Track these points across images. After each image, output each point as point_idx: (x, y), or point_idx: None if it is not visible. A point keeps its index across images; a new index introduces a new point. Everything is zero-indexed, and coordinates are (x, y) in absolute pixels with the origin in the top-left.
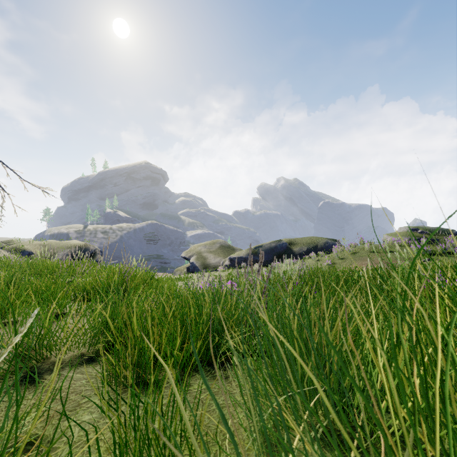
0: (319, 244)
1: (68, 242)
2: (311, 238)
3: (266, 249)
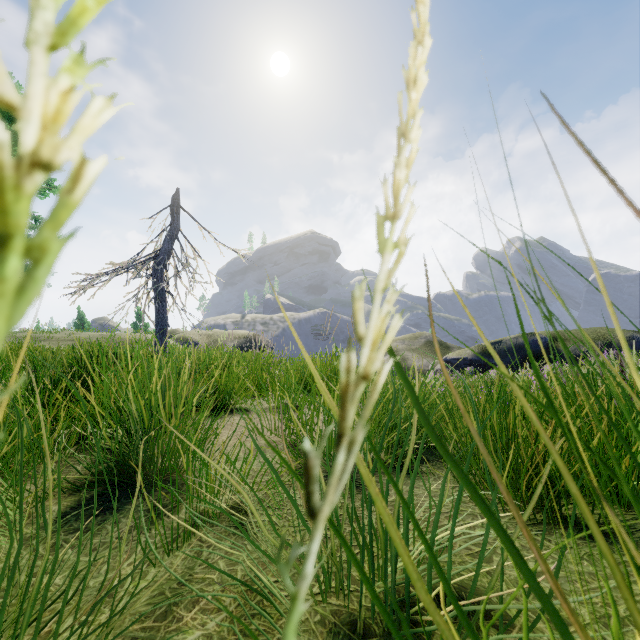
0: (615, 340)
1: (234, 332)
2: (597, 329)
3: (509, 347)
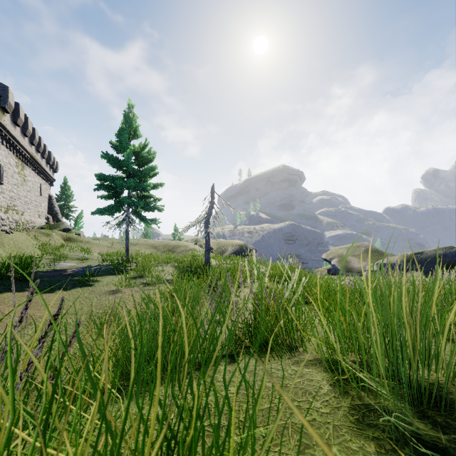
0: None
1: (232, 241)
2: None
3: (429, 257)
